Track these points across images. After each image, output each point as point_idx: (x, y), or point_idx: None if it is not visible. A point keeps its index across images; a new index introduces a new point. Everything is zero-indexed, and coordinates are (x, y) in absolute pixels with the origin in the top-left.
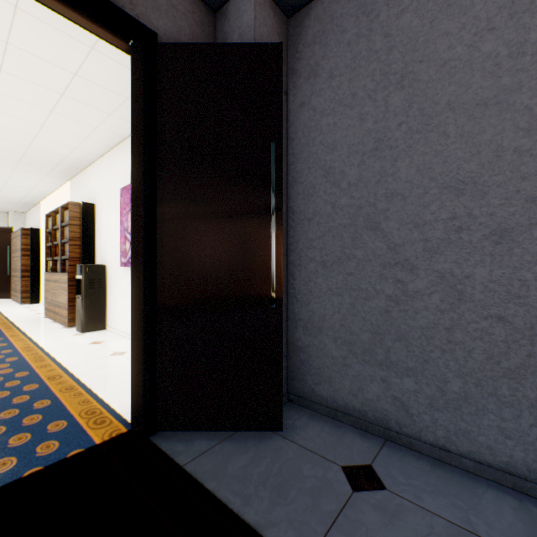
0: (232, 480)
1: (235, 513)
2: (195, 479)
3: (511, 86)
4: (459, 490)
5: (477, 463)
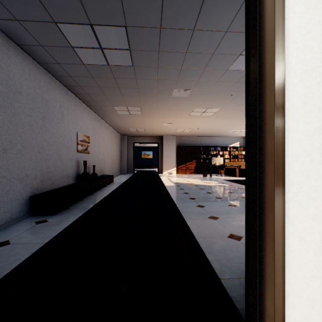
0: (3, 268)
1: (27, 257)
2: (4, 276)
3: (7, 106)
4: (9, 231)
5: (0, 226)
